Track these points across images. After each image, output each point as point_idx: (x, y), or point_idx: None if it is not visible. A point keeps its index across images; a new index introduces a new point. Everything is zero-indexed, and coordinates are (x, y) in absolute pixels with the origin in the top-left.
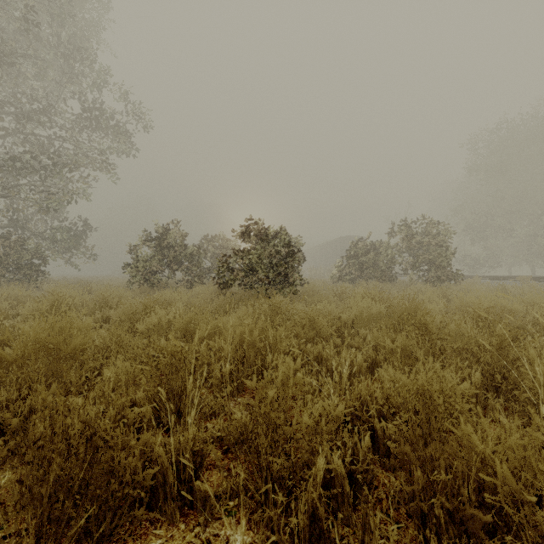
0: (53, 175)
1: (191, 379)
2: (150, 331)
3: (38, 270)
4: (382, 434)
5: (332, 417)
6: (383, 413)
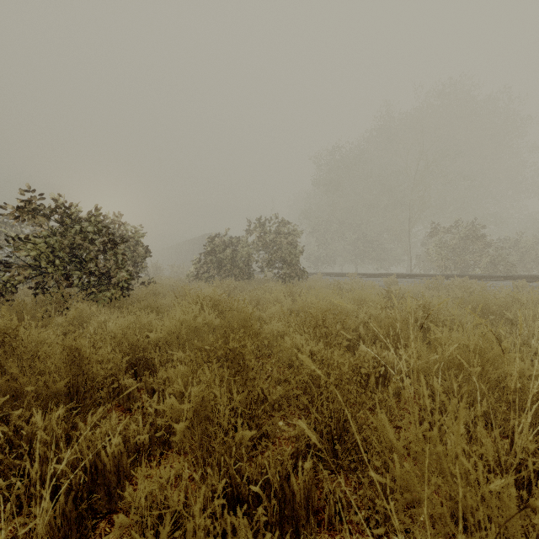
0: None
1: None
2: None
3: None
4: None
5: None
6: None
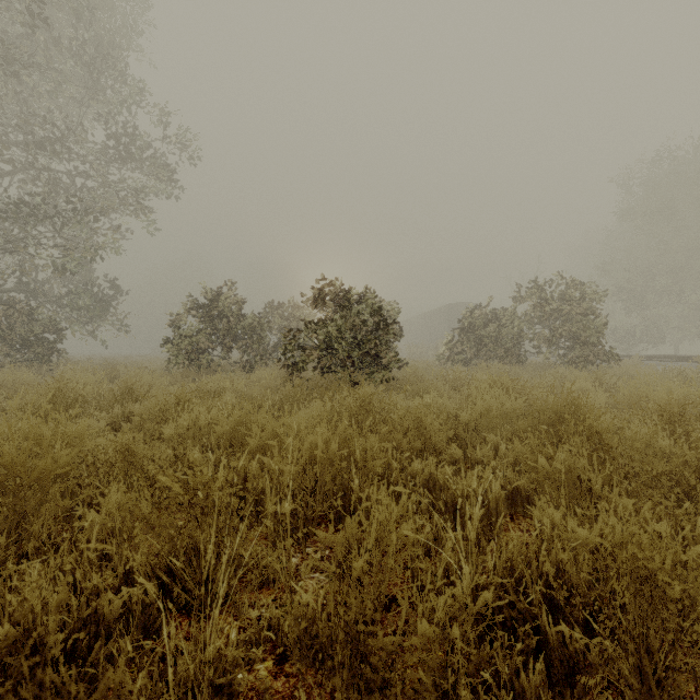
0: (72, 223)
1: (211, 551)
2: (180, 438)
3: (53, 348)
4: (558, 645)
5: (470, 617)
6: (551, 595)
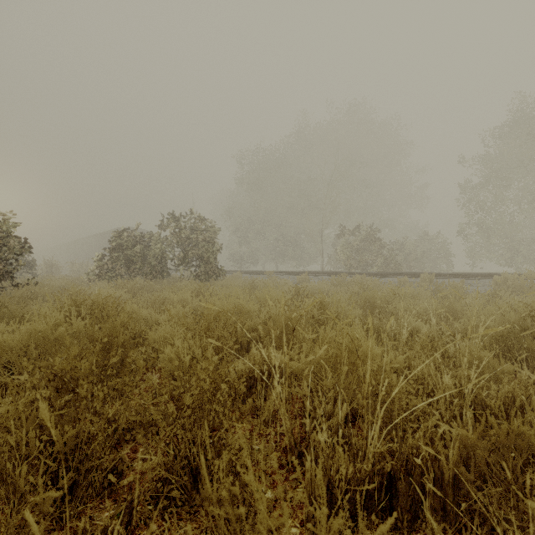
0: None
1: None
2: None
3: None
4: None
5: None
6: None
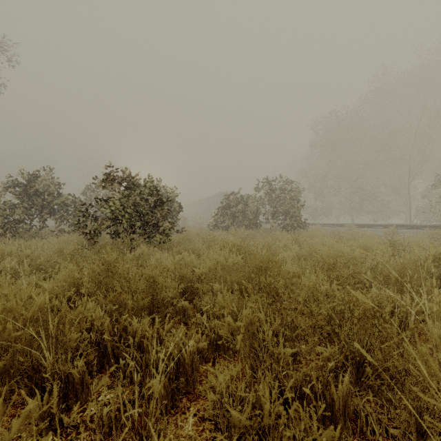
0: None
1: None
2: None
3: None
4: None
5: None
6: None
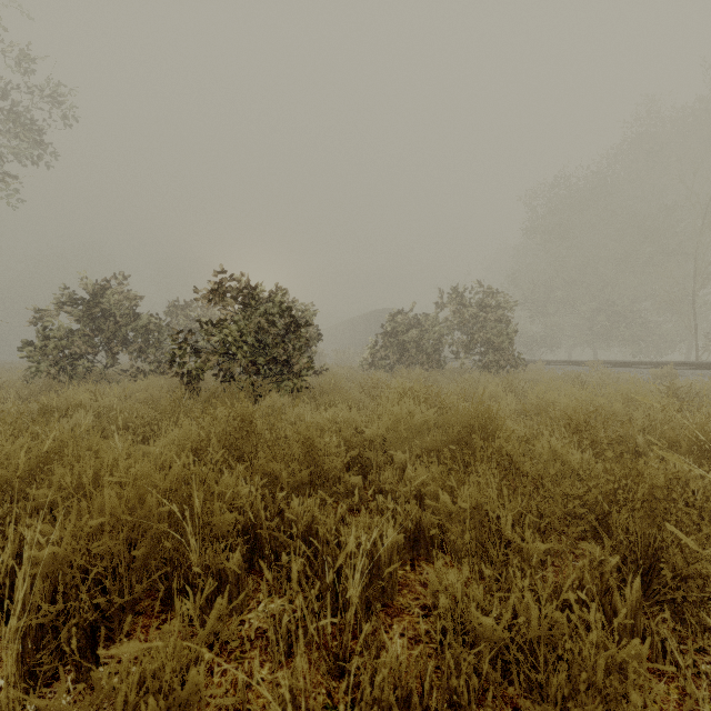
0: None
1: None
2: None
3: None
4: None
5: None
6: None
